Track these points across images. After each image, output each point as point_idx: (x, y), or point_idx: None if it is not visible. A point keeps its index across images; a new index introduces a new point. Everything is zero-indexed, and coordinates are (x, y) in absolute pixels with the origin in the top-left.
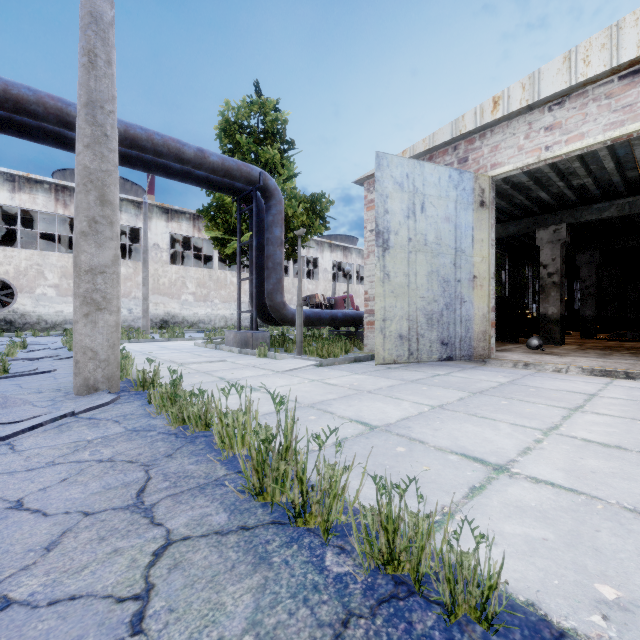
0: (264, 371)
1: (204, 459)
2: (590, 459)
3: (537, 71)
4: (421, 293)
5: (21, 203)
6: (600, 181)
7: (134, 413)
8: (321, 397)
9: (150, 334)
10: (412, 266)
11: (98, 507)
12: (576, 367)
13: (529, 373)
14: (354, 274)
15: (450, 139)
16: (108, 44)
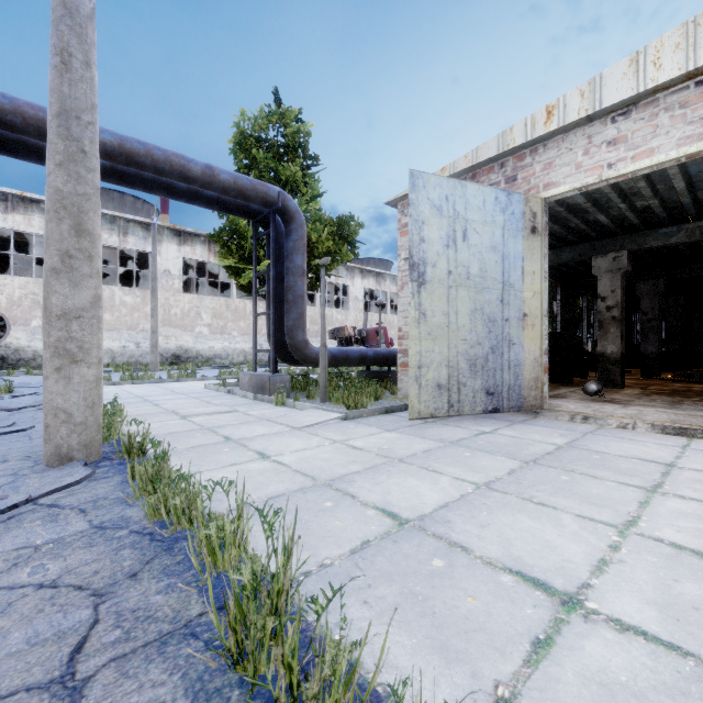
0: (279, 427)
1: (178, 583)
2: (687, 582)
3: (598, 76)
4: (463, 335)
5: (15, 225)
6: (667, 202)
7: (108, 497)
8: (342, 469)
9: (159, 371)
10: (452, 303)
11: (7, 686)
12: (644, 422)
13: (590, 430)
14: (388, 303)
15: (496, 155)
16: (86, 41)
